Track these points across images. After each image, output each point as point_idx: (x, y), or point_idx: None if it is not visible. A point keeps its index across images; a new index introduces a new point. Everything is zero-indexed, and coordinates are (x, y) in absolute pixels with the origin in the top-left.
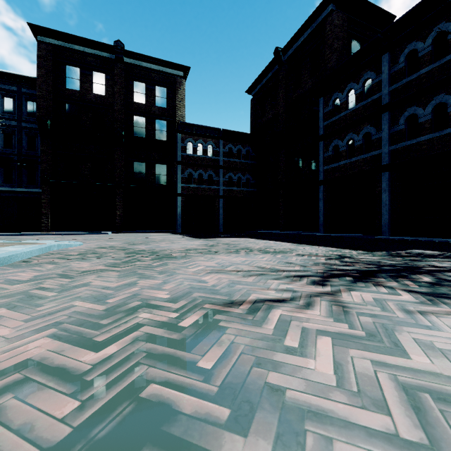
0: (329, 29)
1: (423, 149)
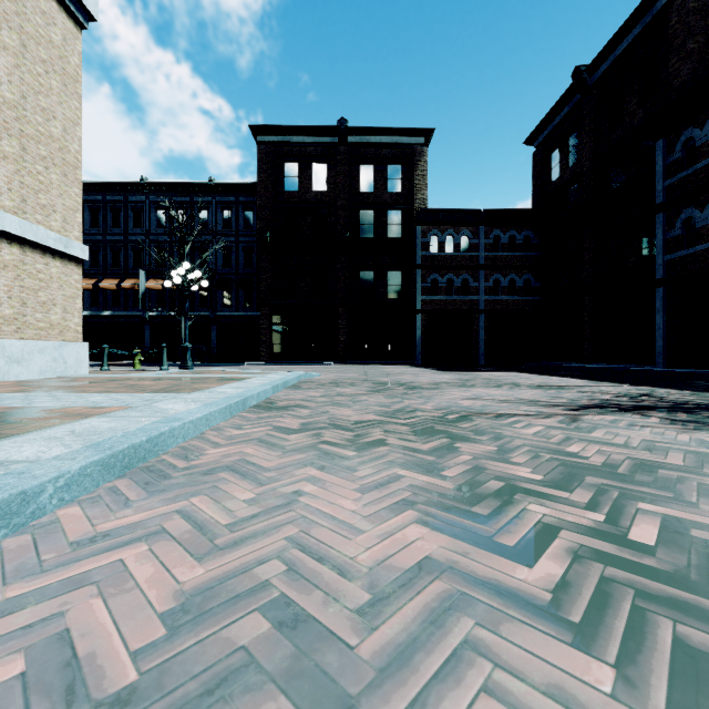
0: (676, 20)
1: None
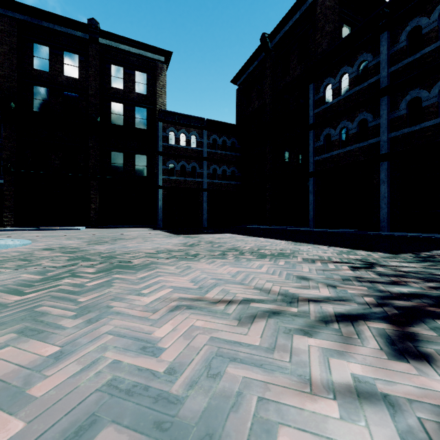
0: (320, 11)
1: (427, 135)
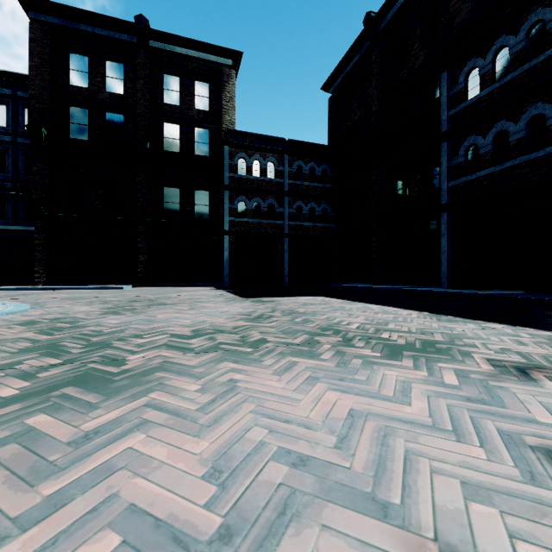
0: None
1: None
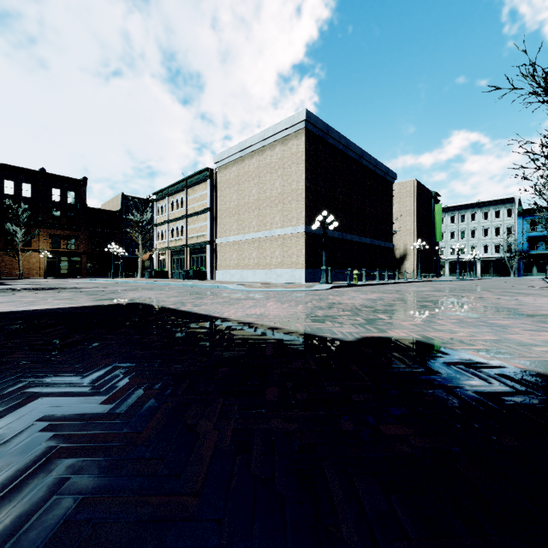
0: None
1: None
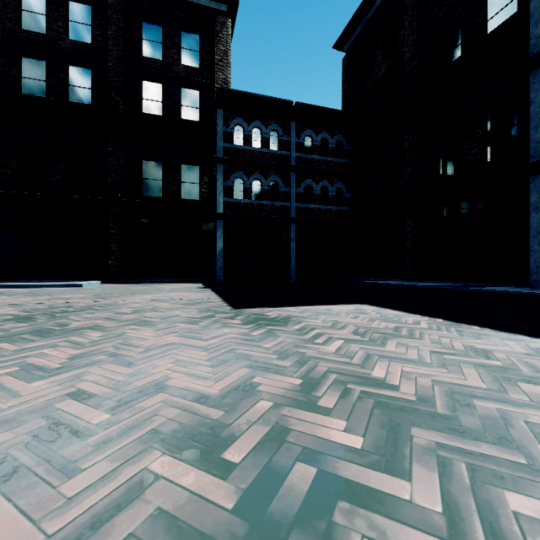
0: None
1: None
